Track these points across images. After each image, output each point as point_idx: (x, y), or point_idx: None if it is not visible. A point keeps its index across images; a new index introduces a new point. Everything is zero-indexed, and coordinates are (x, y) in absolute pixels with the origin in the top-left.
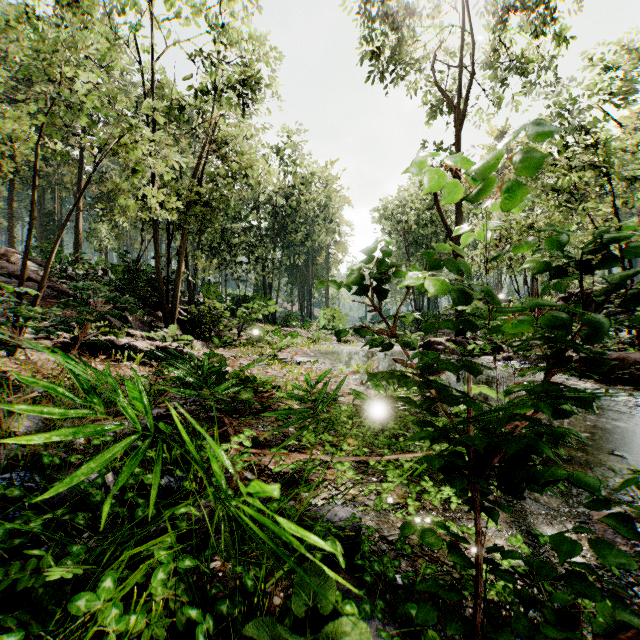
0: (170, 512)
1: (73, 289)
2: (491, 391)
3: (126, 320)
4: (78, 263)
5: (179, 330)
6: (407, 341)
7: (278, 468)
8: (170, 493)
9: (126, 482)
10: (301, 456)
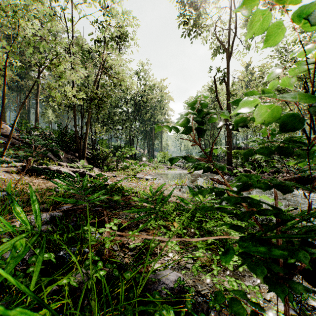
0: (50, 288)
1: None
2: (268, 199)
3: (59, 157)
4: (35, 129)
5: (87, 162)
6: (221, 166)
7: (132, 245)
8: (64, 262)
9: (29, 260)
10: (146, 237)
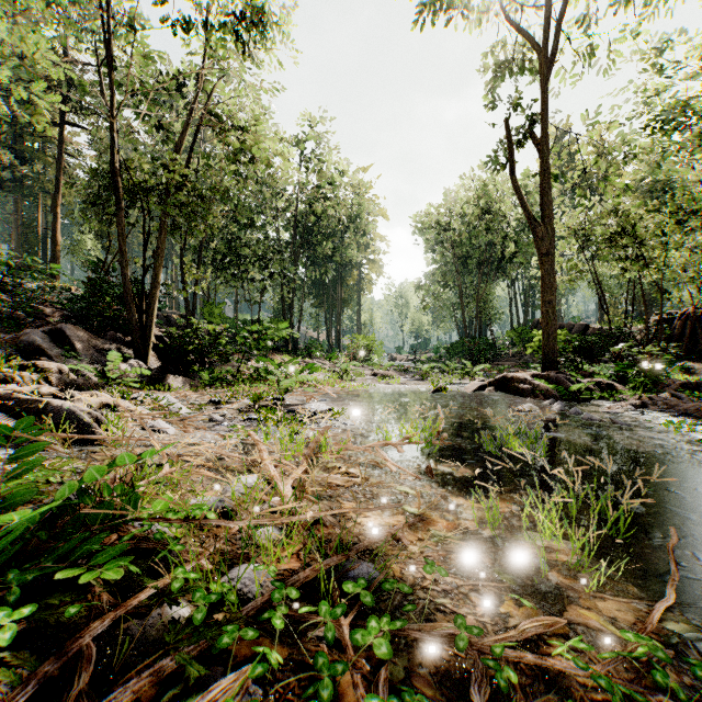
0: None
1: None
2: None
3: (71, 347)
4: (22, 271)
5: (159, 361)
6: None
7: None
8: None
9: None
10: None
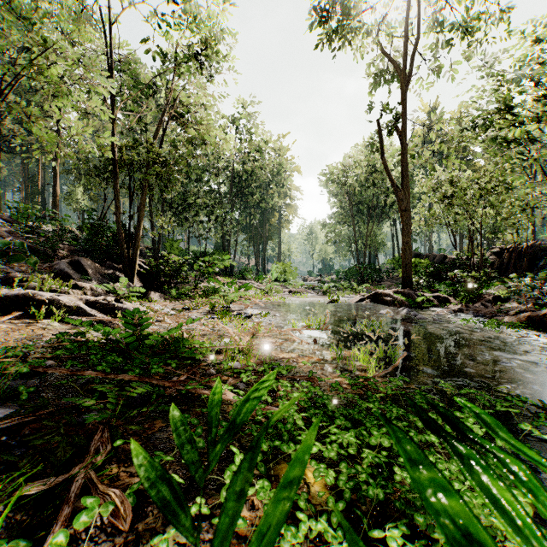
0: None
1: (34, 243)
2: None
3: (85, 273)
4: (45, 219)
5: (140, 282)
6: None
7: None
8: None
9: None
10: None
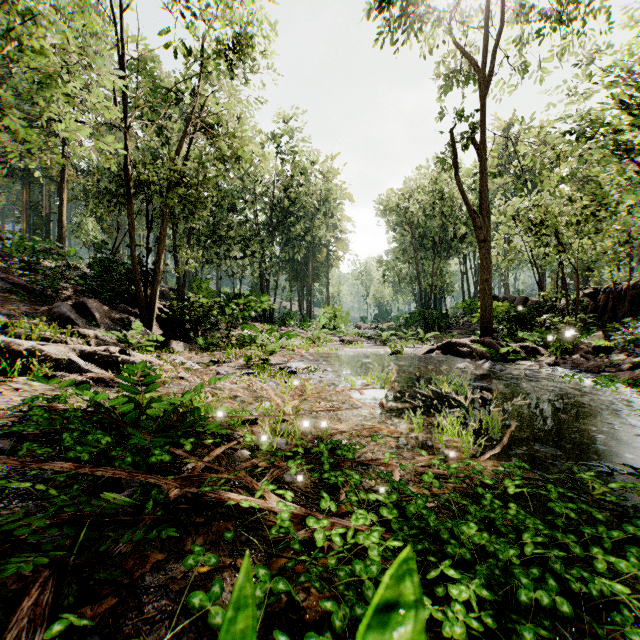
0: None
1: (30, 281)
2: None
3: (92, 317)
4: (45, 253)
5: (160, 329)
6: None
7: None
8: None
9: None
10: None
